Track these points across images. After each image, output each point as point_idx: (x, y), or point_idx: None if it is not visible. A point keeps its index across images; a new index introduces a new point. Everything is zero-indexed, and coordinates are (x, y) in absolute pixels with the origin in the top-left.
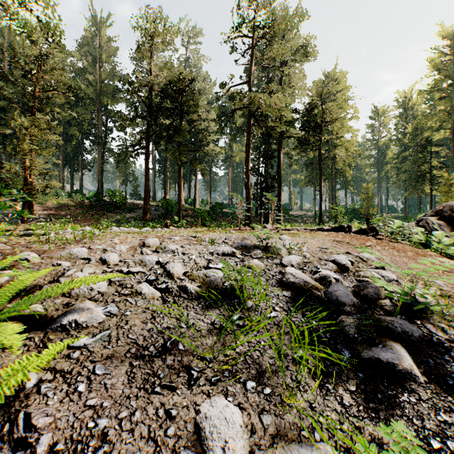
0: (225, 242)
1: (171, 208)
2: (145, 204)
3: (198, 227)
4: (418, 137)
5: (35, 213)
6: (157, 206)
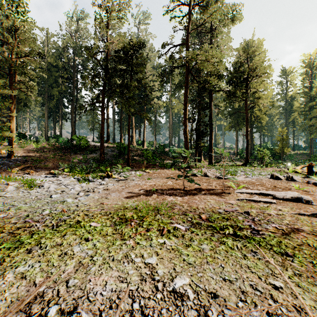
0: None
1: (123, 150)
2: (100, 148)
3: (143, 168)
4: None
5: (15, 156)
6: (113, 147)
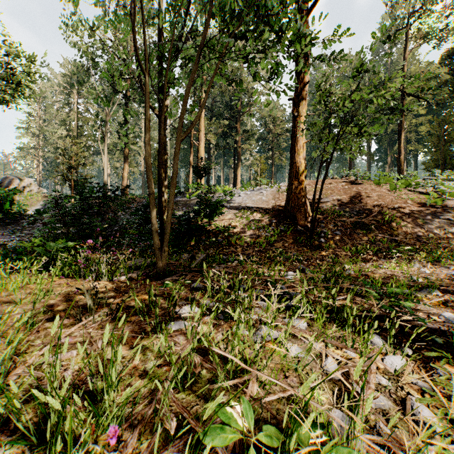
0: None
1: None
2: None
3: None
4: None
5: None
6: None
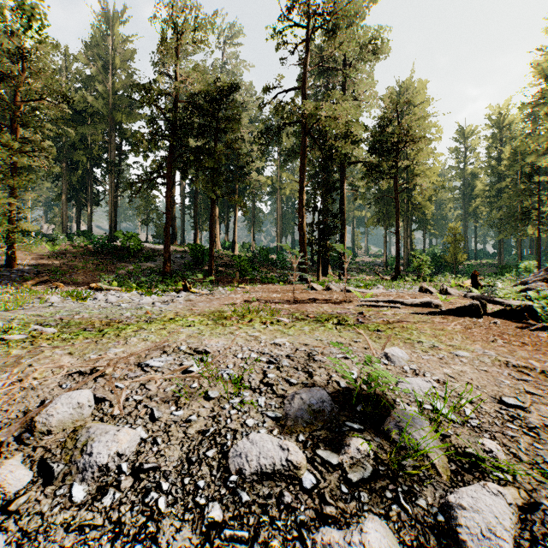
0: (269, 384)
1: (201, 256)
2: (165, 251)
3: (235, 283)
4: (519, 163)
5: (18, 264)
6: (184, 252)
